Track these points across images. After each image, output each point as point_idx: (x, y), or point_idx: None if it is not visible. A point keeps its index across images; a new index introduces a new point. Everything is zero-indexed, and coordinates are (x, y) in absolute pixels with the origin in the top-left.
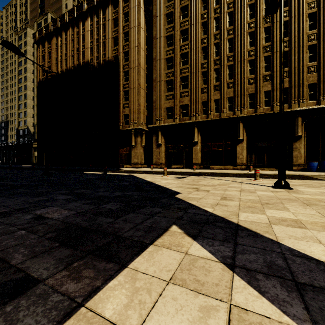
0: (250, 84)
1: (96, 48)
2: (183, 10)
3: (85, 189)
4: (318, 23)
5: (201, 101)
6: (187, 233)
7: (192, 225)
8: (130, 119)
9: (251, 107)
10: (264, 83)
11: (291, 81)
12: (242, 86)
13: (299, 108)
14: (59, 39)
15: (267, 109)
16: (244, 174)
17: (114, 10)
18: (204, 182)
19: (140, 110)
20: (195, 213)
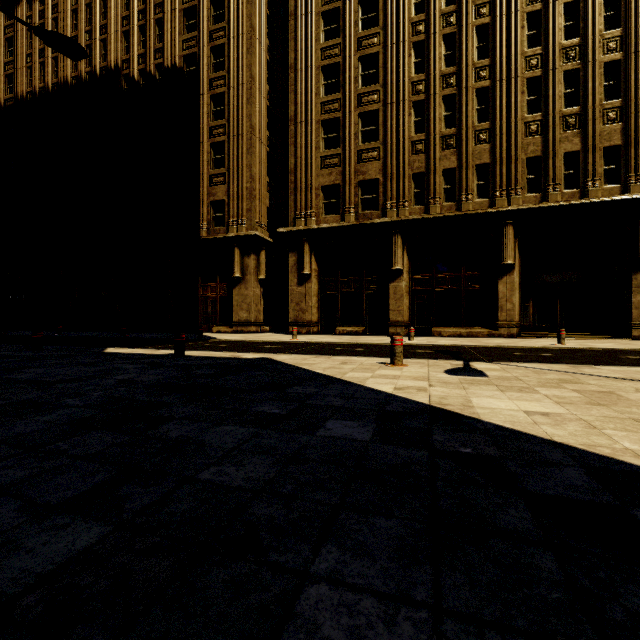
0: (531, 134)
1: (138, 34)
2: None
3: None
4: None
5: (410, 172)
6: None
7: None
8: (228, 213)
9: (531, 190)
10: (565, 134)
11: (628, 131)
12: (512, 138)
13: None
14: (36, 6)
15: (571, 196)
16: (566, 351)
17: None
18: None
19: (256, 193)
20: None
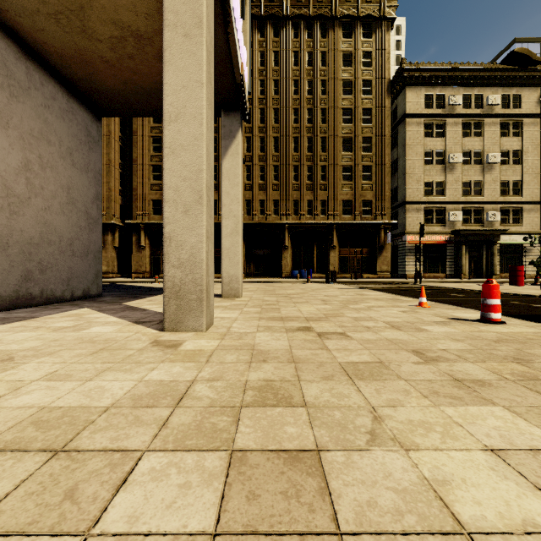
0: (247, 190)
1: None
2: None
3: None
4: (300, 148)
5: None
6: None
7: None
8: None
9: (248, 214)
10: (260, 192)
11: (280, 195)
12: None
13: (286, 221)
14: None
15: (262, 218)
16: None
17: None
18: None
19: (112, 198)
20: None
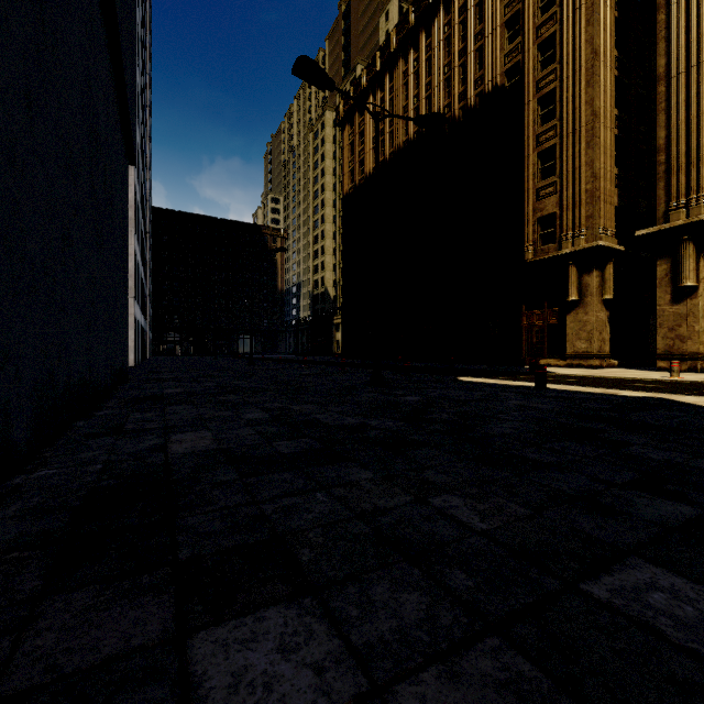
0: None
1: (458, 74)
2: None
3: None
4: None
5: None
6: None
7: None
8: (560, 227)
9: None
10: None
11: None
12: None
13: None
14: (378, 96)
15: None
16: None
17: None
18: None
19: (599, 193)
20: None
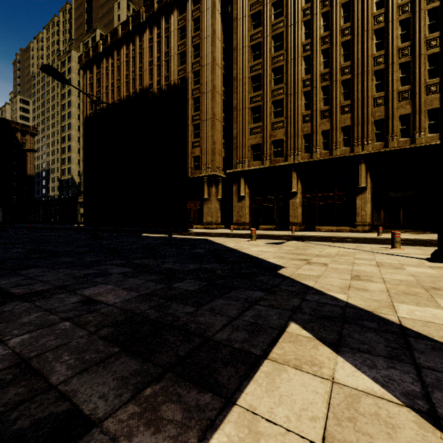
0: (377, 105)
1: (156, 69)
2: (275, 7)
3: (147, 259)
4: None
5: (302, 134)
6: (320, 339)
7: (323, 323)
8: (201, 163)
9: (378, 140)
10: (400, 103)
11: None
12: (364, 109)
13: None
14: (110, 61)
15: (404, 142)
16: (369, 239)
17: (180, 16)
18: (315, 251)
19: (216, 150)
20: (319, 301)
